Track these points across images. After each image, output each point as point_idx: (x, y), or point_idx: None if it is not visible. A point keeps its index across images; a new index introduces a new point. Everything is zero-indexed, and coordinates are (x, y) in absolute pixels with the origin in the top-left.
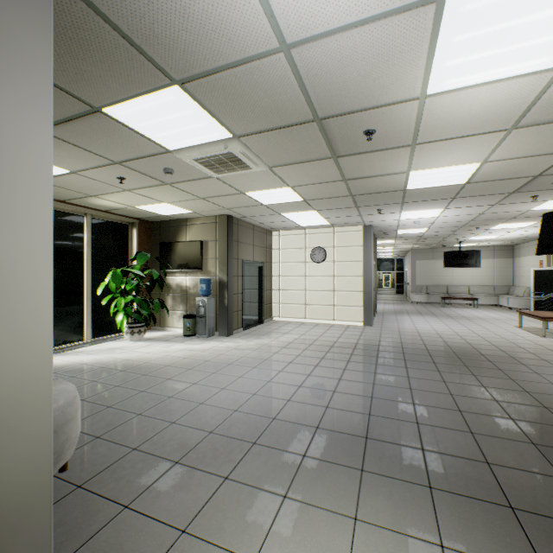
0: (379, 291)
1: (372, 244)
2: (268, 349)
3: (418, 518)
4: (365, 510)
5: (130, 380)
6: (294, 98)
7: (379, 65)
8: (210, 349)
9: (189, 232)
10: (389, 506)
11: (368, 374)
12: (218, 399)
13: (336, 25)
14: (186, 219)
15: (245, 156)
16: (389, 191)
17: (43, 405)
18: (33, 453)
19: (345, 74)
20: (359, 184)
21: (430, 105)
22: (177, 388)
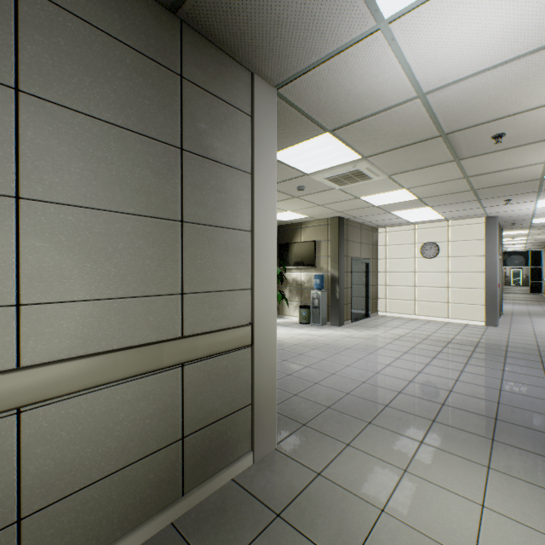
0: (505, 290)
1: (497, 237)
2: (380, 339)
3: None
4: (498, 464)
5: None
6: (422, 124)
7: (511, 88)
8: (326, 335)
9: (303, 233)
10: (522, 467)
11: (494, 370)
12: (346, 372)
13: (470, 73)
14: (300, 222)
15: (369, 171)
16: (520, 182)
17: (273, 346)
18: (270, 372)
19: (474, 100)
20: (483, 179)
21: None
22: (310, 361)
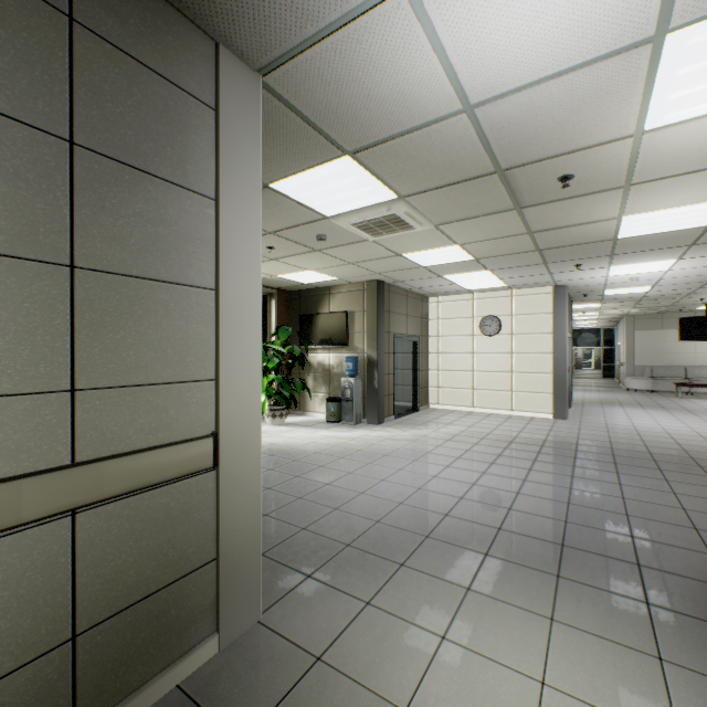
0: (576, 374)
1: (567, 311)
2: (428, 441)
3: (630, 630)
4: (563, 613)
5: (282, 465)
6: (473, 153)
7: (580, 109)
8: (360, 438)
9: (332, 301)
10: (592, 614)
11: (562, 477)
12: (379, 490)
13: (529, 81)
14: (328, 286)
15: (409, 217)
16: (591, 242)
17: (255, 466)
18: (249, 506)
19: (536, 123)
20: (550, 236)
21: (649, 141)
22: (332, 476)
